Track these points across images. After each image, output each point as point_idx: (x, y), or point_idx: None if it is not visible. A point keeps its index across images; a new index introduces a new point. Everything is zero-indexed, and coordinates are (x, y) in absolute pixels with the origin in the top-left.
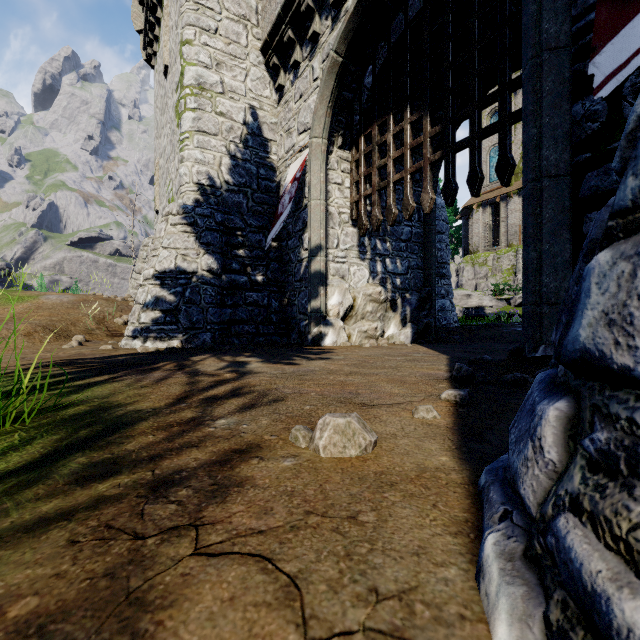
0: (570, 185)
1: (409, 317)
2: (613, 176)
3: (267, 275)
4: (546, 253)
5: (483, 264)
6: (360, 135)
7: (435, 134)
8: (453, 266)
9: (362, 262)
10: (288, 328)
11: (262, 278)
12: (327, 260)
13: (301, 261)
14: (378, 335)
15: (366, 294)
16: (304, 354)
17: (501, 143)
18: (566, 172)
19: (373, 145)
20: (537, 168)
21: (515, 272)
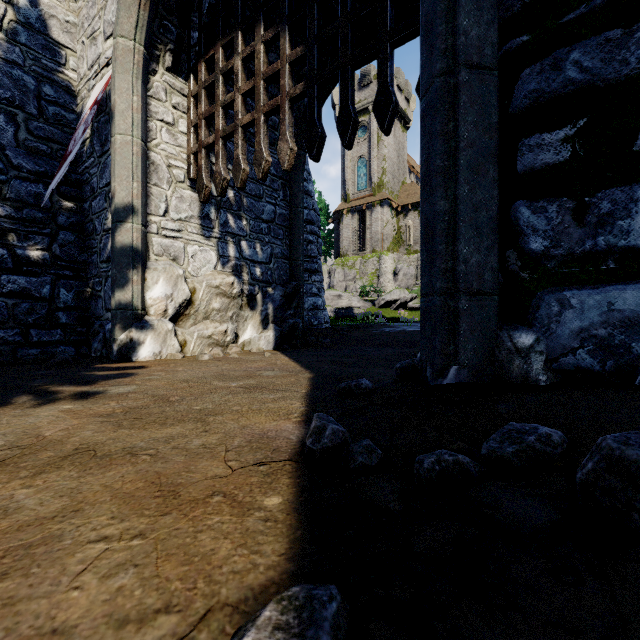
0: (497, 89)
1: (272, 317)
2: (567, 71)
3: (52, 250)
4: (465, 202)
5: (352, 267)
6: (200, 59)
7: (296, 58)
8: (326, 267)
9: (206, 241)
10: (88, 333)
11: (40, 254)
12: (148, 231)
13: (108, 231)
14: (228, 341)
15: (211, 285)
16: (63, 384)
17: (381, 70)
18: (493, 63)
19: (216, 73)
20: (450, 50)
21: (378, 276)
